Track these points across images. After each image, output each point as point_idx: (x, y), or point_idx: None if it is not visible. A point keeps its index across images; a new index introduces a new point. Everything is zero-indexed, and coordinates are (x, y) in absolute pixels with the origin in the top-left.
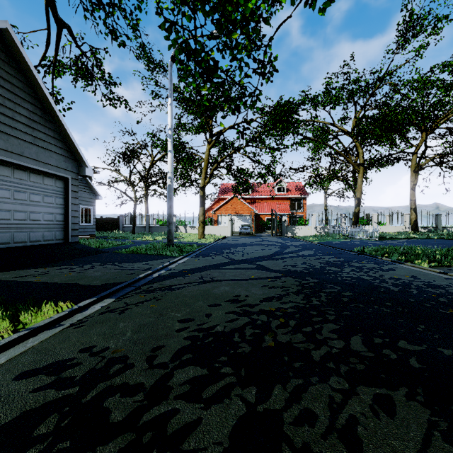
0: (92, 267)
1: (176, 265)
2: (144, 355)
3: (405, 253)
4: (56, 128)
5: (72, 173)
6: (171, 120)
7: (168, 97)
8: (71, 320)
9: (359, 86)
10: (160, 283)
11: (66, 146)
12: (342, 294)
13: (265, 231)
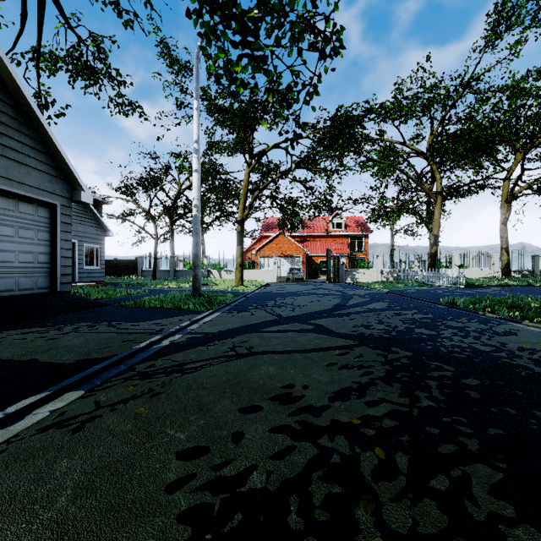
0: (75, 329)
1: (200, 324)
2: None
3: (514, 307)
4: (38, 135)
5: (62, 198)
6: (198, 130)
7: (194, 99)
8: None
9: (438, 94)
10: (168, 358)
11: (52, 161)
12: (464, 383)
13: (318, 276)
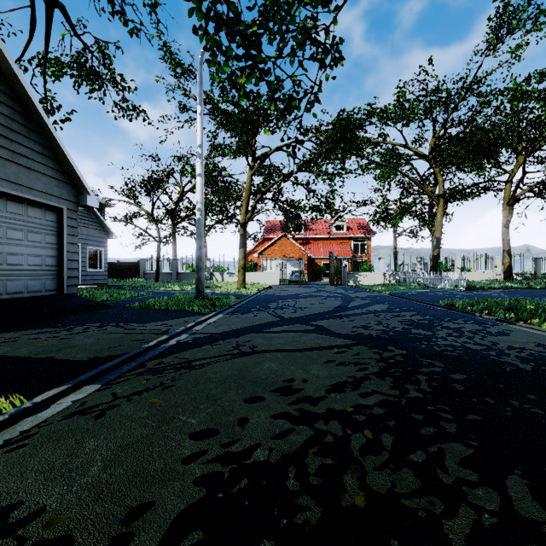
0: (85, 329)
1: (204, 325)
2: (107, 534)
3: (511, 309)
4: (46, 141)
5: (69, 203)
6: (201, 135)
7: (197, 104)
8: (10, 431)
9: (440, 97)
10: (176, 356)
11: (59, 167)
12: (452, 378)
13: (320, 278)
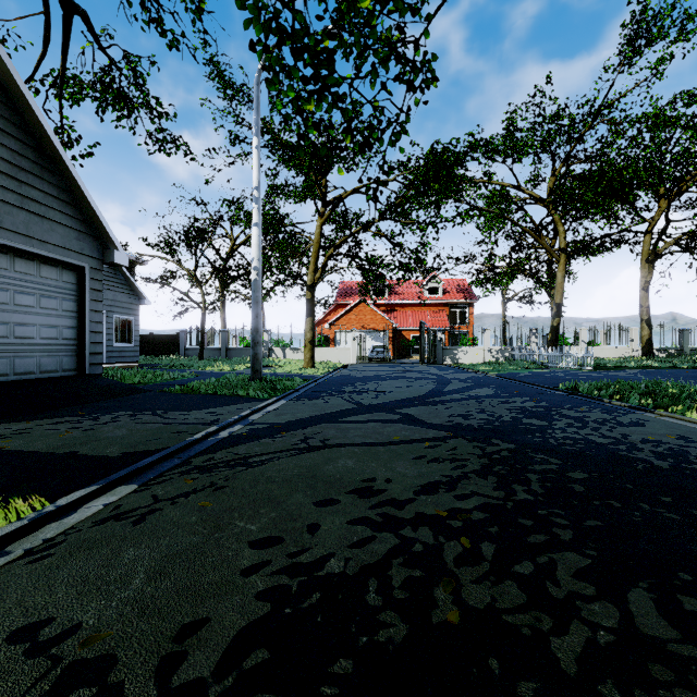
0: (114, 419)
1: (263, 414)
2: (156, 653)
3: (648, 393)
4: (63, 183)
5: (91, 260)
6: (258, 174)
7: (253, 135)
8: (30, 539)
9: (561, 125)
10: (228, 451)
11: (80, 214)
12: (570, 477)
13: (409, 355)
